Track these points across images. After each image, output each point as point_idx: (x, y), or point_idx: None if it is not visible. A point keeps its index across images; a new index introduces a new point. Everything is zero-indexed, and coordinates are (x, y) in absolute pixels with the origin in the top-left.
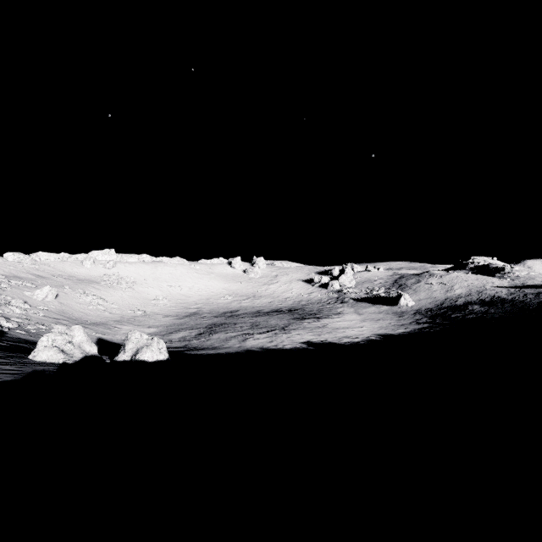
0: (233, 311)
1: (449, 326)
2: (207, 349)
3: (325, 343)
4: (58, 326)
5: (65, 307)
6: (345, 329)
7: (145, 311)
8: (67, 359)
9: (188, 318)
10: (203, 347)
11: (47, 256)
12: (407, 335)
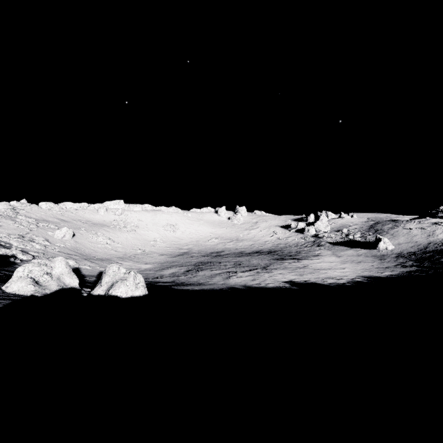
0: (218, 251)
1: (442, 270)
2: (192, 285)
3: (309, 283)
4: (67, 260)
5: (79, 245)
6: (327, 269)
7: (144, 250)
8: (37, 291)
9: (179, 257)
10: (190, 283)
11: (71, 205)
12: (397, 278)
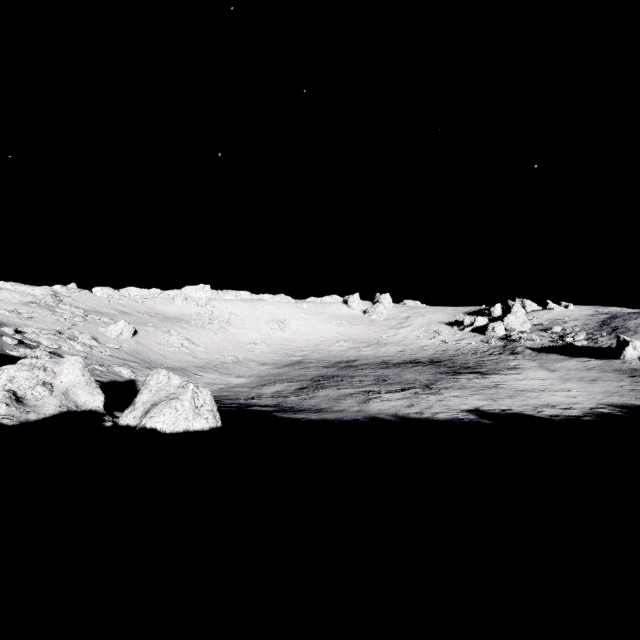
0: (349, 360)
1: None
2: (307, 411)
3: (511, 414)
4: (119, 368)
5: (141, 347)
6: (539, 391)
7: (237, 356)
8: (9, 416)
9: (289, 368)
10: (303, 408)
11: (137, 291)
12: None
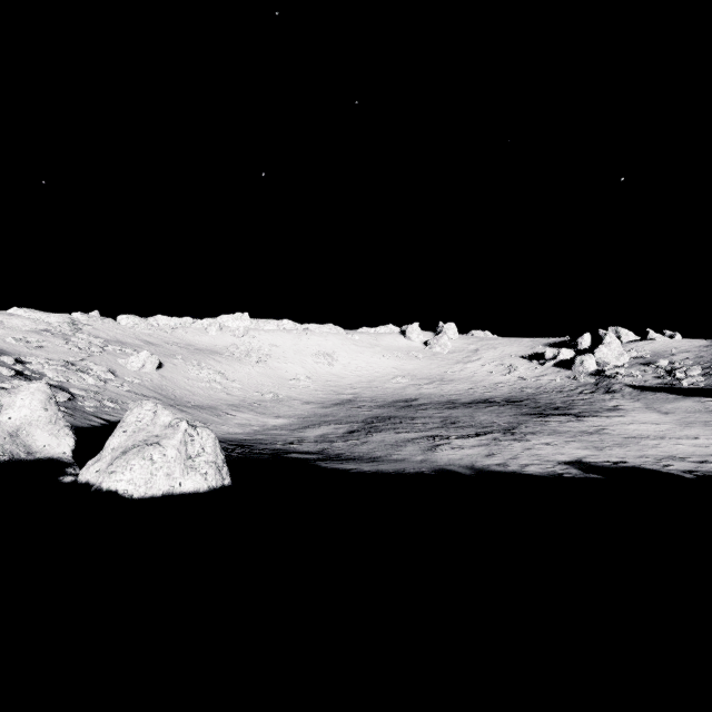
0: (408, 399)
1: None
2: (358, 460)
3: (627, 468)
4: None
5: (166, 382)
6: (657, 439)
7: (277, 394)
8: None
9: (337, 407)
10: (353, 456)
11: (166, 320)
12: None
